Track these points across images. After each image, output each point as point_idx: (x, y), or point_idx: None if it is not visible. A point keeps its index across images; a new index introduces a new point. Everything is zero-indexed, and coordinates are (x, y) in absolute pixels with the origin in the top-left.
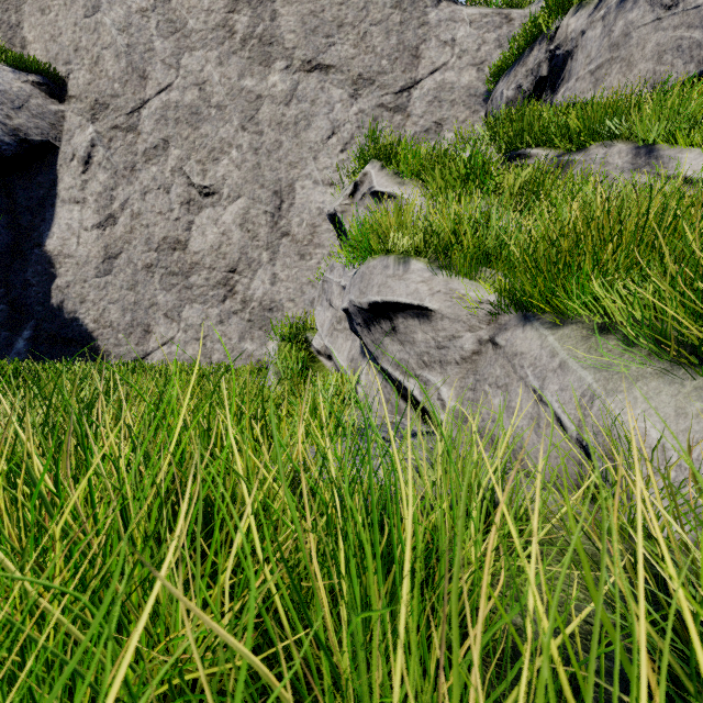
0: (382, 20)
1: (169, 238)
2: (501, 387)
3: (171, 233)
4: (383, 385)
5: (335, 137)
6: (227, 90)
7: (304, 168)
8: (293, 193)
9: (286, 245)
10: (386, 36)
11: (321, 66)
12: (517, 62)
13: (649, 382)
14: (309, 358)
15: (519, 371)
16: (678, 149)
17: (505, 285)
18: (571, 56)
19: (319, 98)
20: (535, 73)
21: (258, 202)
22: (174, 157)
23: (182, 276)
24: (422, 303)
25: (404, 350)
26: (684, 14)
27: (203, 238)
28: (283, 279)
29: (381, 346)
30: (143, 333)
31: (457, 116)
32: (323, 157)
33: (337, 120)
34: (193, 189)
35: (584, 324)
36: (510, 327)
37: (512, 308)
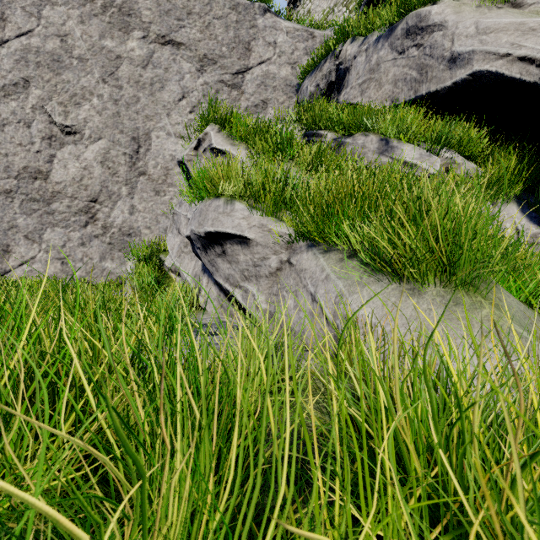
0: (223, 16)
1: (30, 168)
2: (293, 292)
3: (32, 163)
4: (218, 294)
5: (185, 100)
6: (89, 46)
7: (159, 121)
8: (150, 141)
9: (143, 182)
10: (225, 29)
11: (173, 42)
12: (317, 68)
13: (371, 287)
14: (161, 275)
15: (303, 282)
16: (402, 143)
17: (295, 223)
18: (348, 71)
19: (171, 67)
20: (327, 78)
21: (118, 145)
22: (35, 96)
23: (44, 202)
24: (243, 234)
25: (232, 268)
26: (408, 59)
27: (65, 171)
28: (141, 210)
29: (215, 265)
30: (1, 252)
31: (278, 99)
32: (175, 115)
33: (187, 87)
34: (55, 127)
35: (341, 251)
36: (299, 252)
37: (300, 239)
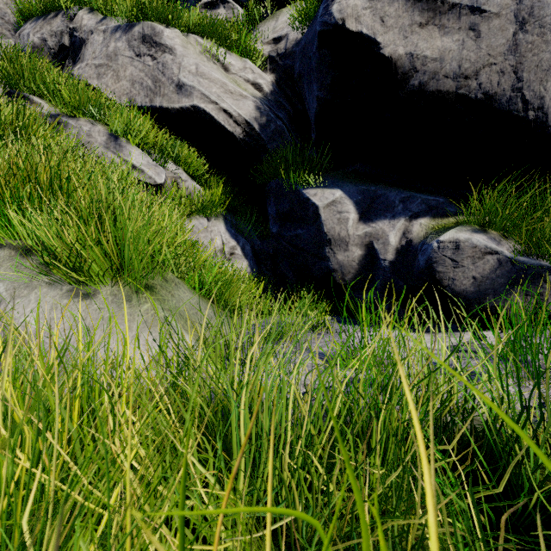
0: None
1: None
2: None
3: None
4: None
5: None
6: None
7: None
8: None
9: None
10: None
11: None
12: (44, 17)
13: (43, 289)
14: None
15: None
16: (131, 145)
17: None
18: (85, 44)
19: None
20: (59, 37)
21: None
22: None
23: None
24: None
25: None
26: (144, 66)
27: None
28: None
29: None
30: None
31: None
32: None
33: None
34: None
35: (16, 247)
36: None
37: None
